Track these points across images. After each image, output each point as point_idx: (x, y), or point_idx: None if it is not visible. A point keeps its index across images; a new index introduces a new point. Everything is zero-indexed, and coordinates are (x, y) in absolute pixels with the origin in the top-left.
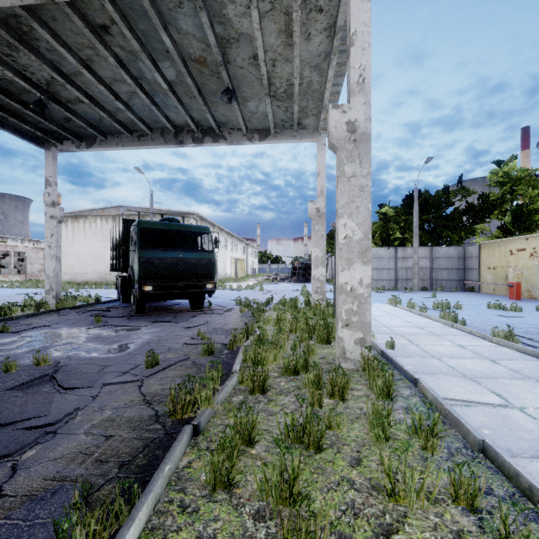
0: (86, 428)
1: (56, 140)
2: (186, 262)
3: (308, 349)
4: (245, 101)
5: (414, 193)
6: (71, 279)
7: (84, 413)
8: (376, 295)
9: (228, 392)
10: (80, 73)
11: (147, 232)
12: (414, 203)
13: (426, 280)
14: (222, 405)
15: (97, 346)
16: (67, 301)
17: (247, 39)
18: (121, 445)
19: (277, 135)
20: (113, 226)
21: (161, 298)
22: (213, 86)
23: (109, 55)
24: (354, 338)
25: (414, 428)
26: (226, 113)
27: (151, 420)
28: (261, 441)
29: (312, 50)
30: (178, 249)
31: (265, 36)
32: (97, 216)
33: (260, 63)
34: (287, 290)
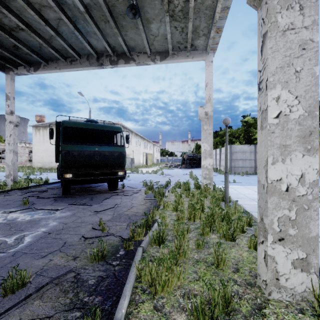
0: None
1: (11, 65)
2: (101, 154)
3: (218, 259)
4: (148, 23)
5: None
6: (42, 166)
7: None
8: (243, 178)
9: None
10: None
11: (75, 132)
12: None
13: None
14: None
15: None
16: (20, 183)
17: None
18: None
19: (174, 55)
20: None
21: (84, 182)
22: (121, 7)
23: None
24: (292, 258)
25: None
26: (134, 37)
27: None
28: None
29: None
30: (95, 144)
31: None
32: None
33: None
34: (180, 174)
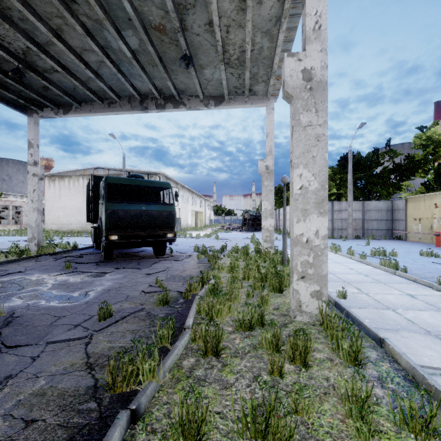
0: (8, 407)
1: (37, 107)
2: (149, 214)
3: (262, 300)
4: (202, 69)
5: (349, 154)
6: (58, 228)
7: (14, 383)
8: None
9: (179, 353)
10: (52, 43)
11: (115, 188)
12: (349, 163)
13: (359, 229)
14: (171, 372)
15: (59, 294)
16: (47, 248)
17: (202, 4)
18: (40, 437)
19: (230, 101)
20: (88, 182)
21: (127, 246)
22: (172, 54)
23: (76, 23)
24: (310, 290)
25: (403, 417)
26: (184, 81)
27: (86, 395)
28: (213, 434)
29: (263, 15)
30: (142, 202)
31: (220, 1)
32: (79, 176)
33: (215, 28)
34: (239, 238)
